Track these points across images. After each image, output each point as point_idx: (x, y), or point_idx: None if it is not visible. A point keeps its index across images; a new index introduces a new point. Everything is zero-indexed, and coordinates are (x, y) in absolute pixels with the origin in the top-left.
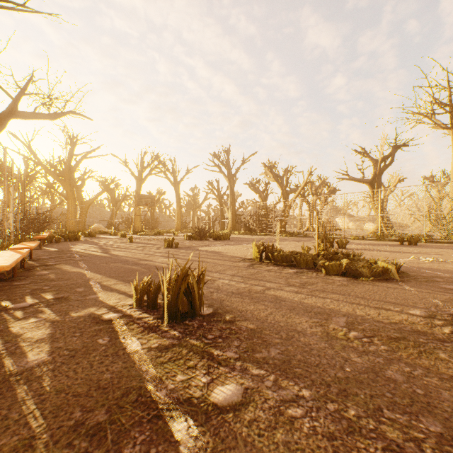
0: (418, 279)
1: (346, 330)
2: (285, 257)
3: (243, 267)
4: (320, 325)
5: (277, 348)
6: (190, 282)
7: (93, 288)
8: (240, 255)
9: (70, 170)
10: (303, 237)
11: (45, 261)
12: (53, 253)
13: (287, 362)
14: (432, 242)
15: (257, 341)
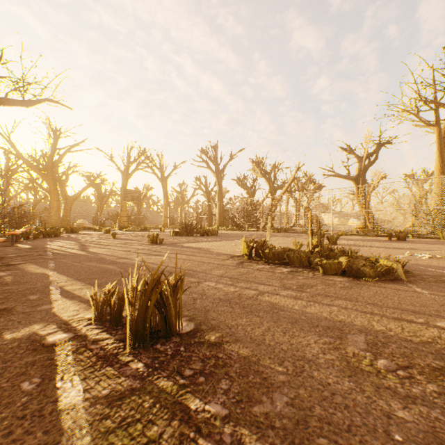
0: (425, 278)
1: (371, 357)
2: (277, 254)
3: (231, 266)
4: (334, 349)
5: (283, 393)
6: (164, 291)
7: (50, 295)
8: (228, 252)
9: (53, 164)
10: (291, 233)
11: (10, 260)
12: (24, 250)
13: (302, 422)
14: (418, 237)
15: (254, 380)
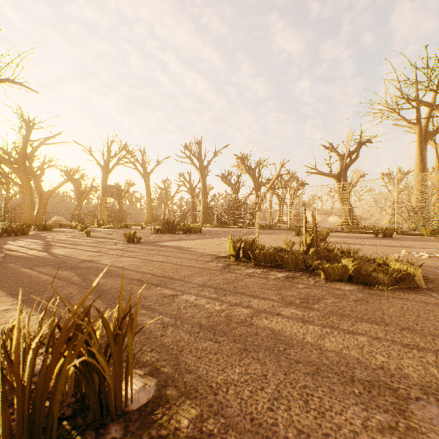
0: None
1: None
2: (269, 255)
3: (216, 271)
4: None
5: None
6: (96, 340)
7: None
8: (212, 252)
9: (25, 157)
10: (276, 230)
11: None
12: None
13: None
14: (403, 234)
15: None
